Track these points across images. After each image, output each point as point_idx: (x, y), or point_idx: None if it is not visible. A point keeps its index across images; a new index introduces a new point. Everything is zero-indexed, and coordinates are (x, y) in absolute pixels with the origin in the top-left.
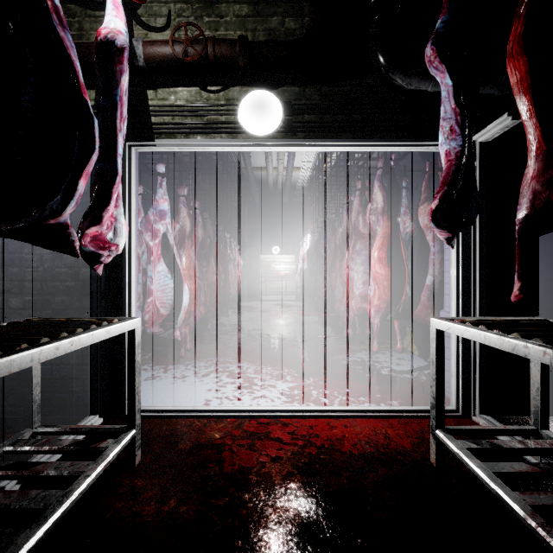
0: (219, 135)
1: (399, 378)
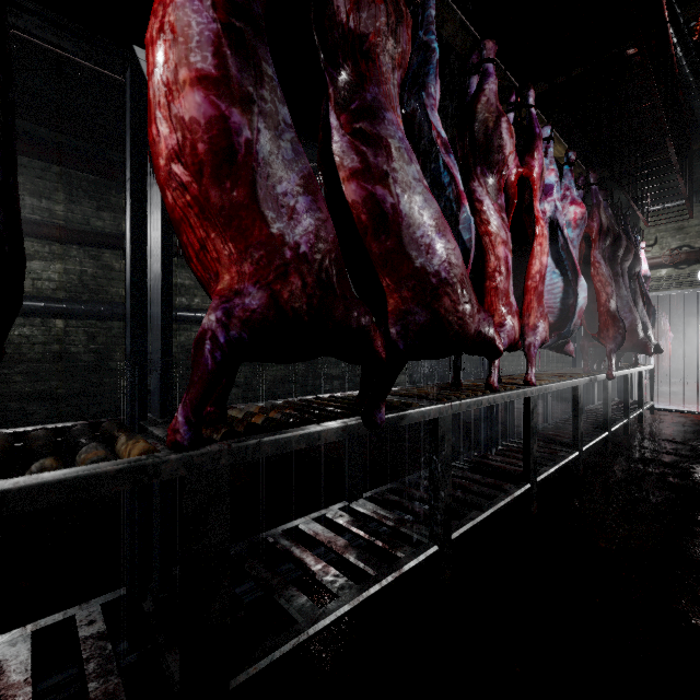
0: (685, 287)
1: None
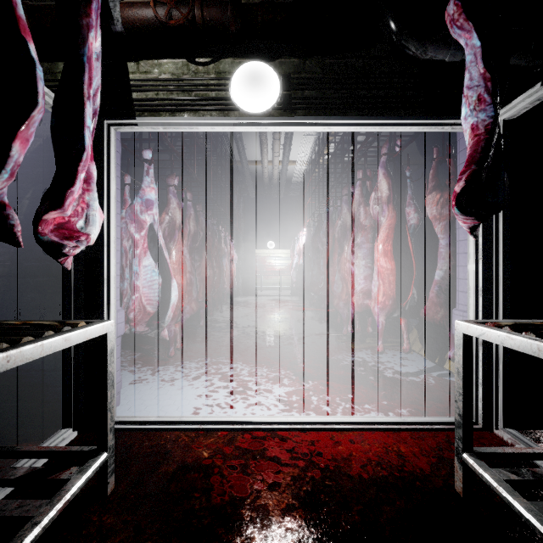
0: (208, 112)
1: (405, 382)
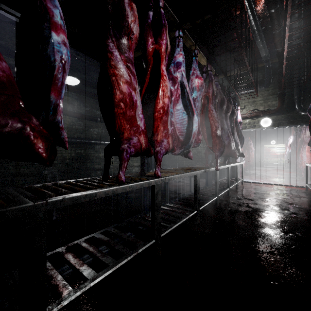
0: (255, 127)
1: None
